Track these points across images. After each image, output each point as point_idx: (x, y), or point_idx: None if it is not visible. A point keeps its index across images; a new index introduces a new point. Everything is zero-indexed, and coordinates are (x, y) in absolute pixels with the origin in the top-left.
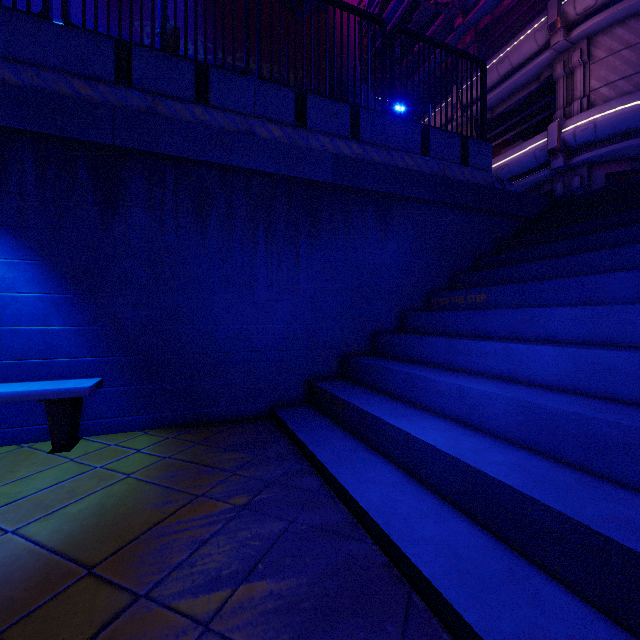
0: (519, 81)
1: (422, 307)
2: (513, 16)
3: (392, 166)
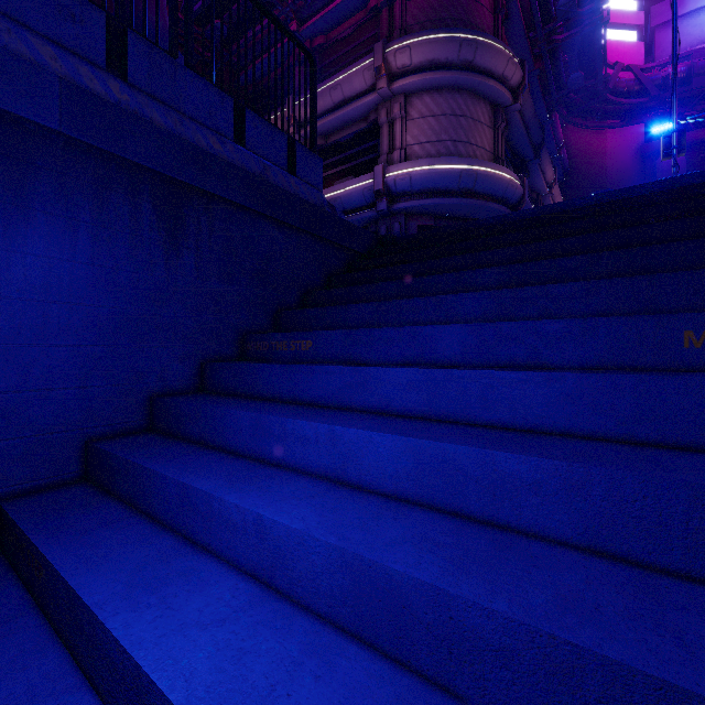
0: (350, 115)
1: (235, 353)
2: (345, 47)
3: (186, 141)
